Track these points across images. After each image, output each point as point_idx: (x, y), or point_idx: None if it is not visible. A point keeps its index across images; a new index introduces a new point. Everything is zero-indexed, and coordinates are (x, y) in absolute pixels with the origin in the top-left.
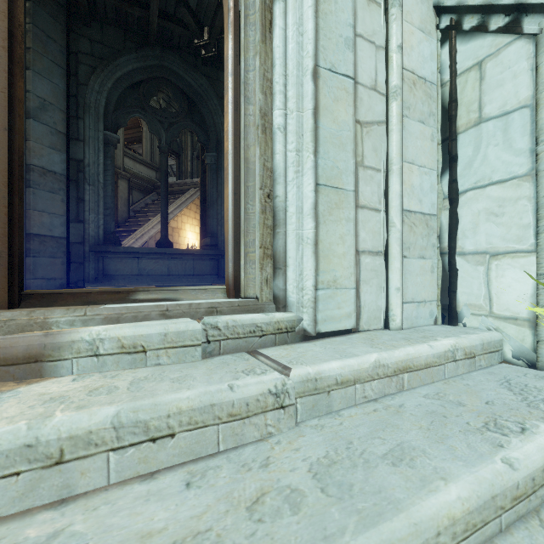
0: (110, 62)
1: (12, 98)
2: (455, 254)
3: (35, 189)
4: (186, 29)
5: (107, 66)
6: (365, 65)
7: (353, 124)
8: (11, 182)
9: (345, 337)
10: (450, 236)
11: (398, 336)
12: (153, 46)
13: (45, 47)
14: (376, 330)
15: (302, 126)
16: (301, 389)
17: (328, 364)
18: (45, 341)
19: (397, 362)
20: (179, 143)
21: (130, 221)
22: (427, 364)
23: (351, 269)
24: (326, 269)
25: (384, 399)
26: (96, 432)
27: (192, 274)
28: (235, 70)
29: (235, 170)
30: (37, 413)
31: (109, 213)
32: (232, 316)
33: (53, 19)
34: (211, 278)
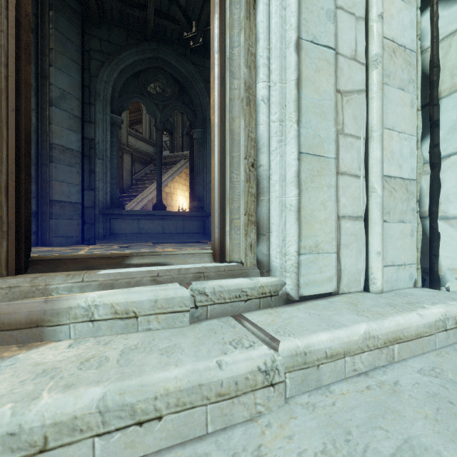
0: (116, 56)
1: (19, 81)
2: (437, 218)
3: (56, 163)
4: (177, 24)
5: (113, 60)
6: (345, 35)
7: (334, 93)
8: (18, 158)
9: (327, 301)
10: (431, 200)
11: (381, 300)
12: (150, 41)
13: (64, 47)
14: (356, 292)
15: (285, 97)
16: (290, 364)
17: (317, 336)
18: (45, 307)
19: (387, 333)
20: (172, 122)
21: (133, 188)
22: (418, 334)
23: (332, 234)
24: (308, 234)
25: (375, 372)
26: (81, 417)
27: (182, 232)
28: (220, 47)
29: (221, 141)
30: (26, 392)
31: (114, 182)
32: (218, 282)
33: (70, 24)
34: (198, 236)
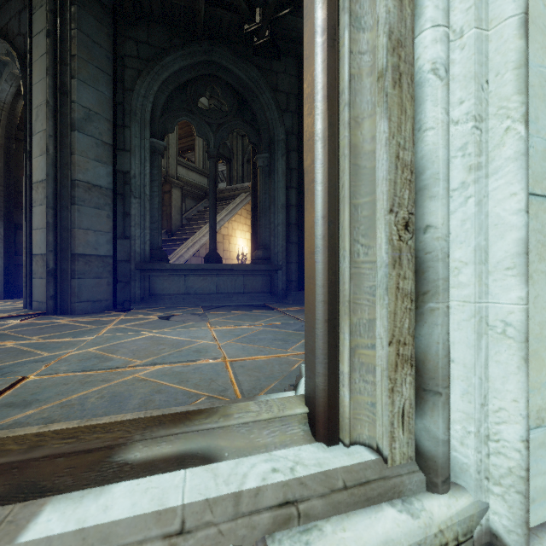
0: (157, 63)
1: None
2: None
3: (80, 205)
4: (236, 13)
5: (153, 68)
6: None
7: None
8: None
9: None
10: None
11: None
12: (200, 40)
13: (90, 53)
14: None
15: (486, 60)
16: None
17: None
18: None
19: None
20: (230, 148)
21: (183, 229)
22: None
23: None
24: (534, 382)
25: None
26: None
27: (242, 291)
28: None
29: (330, 172)
30: None
31: (155, 227)
32: (338, 541)
33: (98, 23)
34: (263, 296)
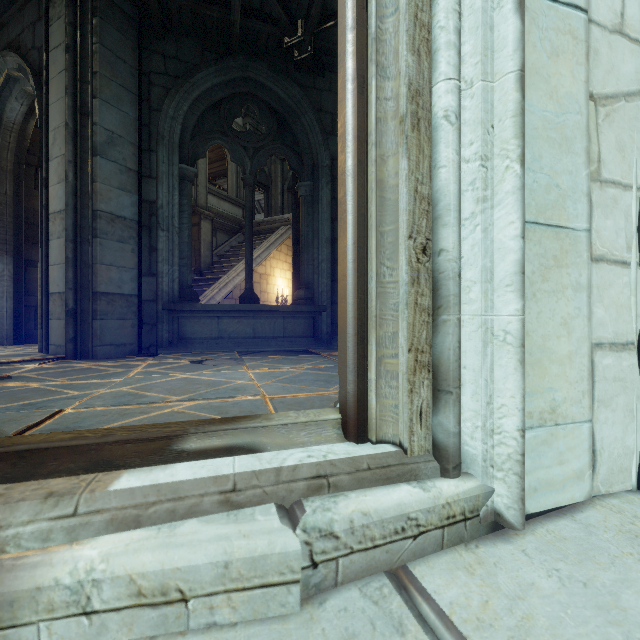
0: (186, 80)
1: None
2: None
3: (102, 239)
4: (275, 26)
5: (183, 86)
6: None
7: (585, 99)
8: None
9: (576, 523)
10: None
11: None
12: (235, 54)
13: (113, 69)
14: (623, 492)
15: (491, 108)
16: None
17: None
18: None
19: None
20: (268, 174)
21: (214, 267)
22: None
23: (583, 384)
24: (537, 387)
25: None
26: None
27: (282, 336)
28: (358, 17)
29: (359, 204)
30: None
31: (185, 263)
32: (359, 501)
33: (122, 36)
34: (305, 341)
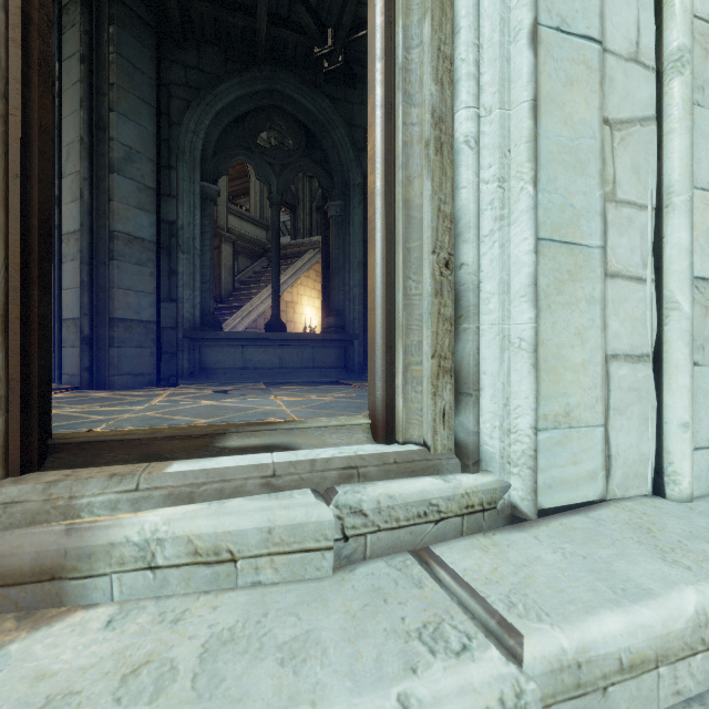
0: (209, 92)
1: (28, 124)
2: None
3: (119, 261)
4: (303, 35)
5: (205, 98)
6: (617, 16)
7: (599, 125)
8: (27, 263)
9: (588, 518)
10: None
11: (698, 522)
12: (261, 64)
13: (131, 81)
14: (638, 497)
15: (508, 134)
16: (548, 689)
17: (598, 622)
18: (66, 543)
19: None
20: (295, 192)
21: (235, 295)
22: None
23: (596, 391)
24: (552, 392)
25: None
26: None
27: (311, 366)
28: (386, 48)
29: (387, 222)
30: None
31: (207, 288)
32: (386, 487)
33: (140, 45)
34: (336, 372)
